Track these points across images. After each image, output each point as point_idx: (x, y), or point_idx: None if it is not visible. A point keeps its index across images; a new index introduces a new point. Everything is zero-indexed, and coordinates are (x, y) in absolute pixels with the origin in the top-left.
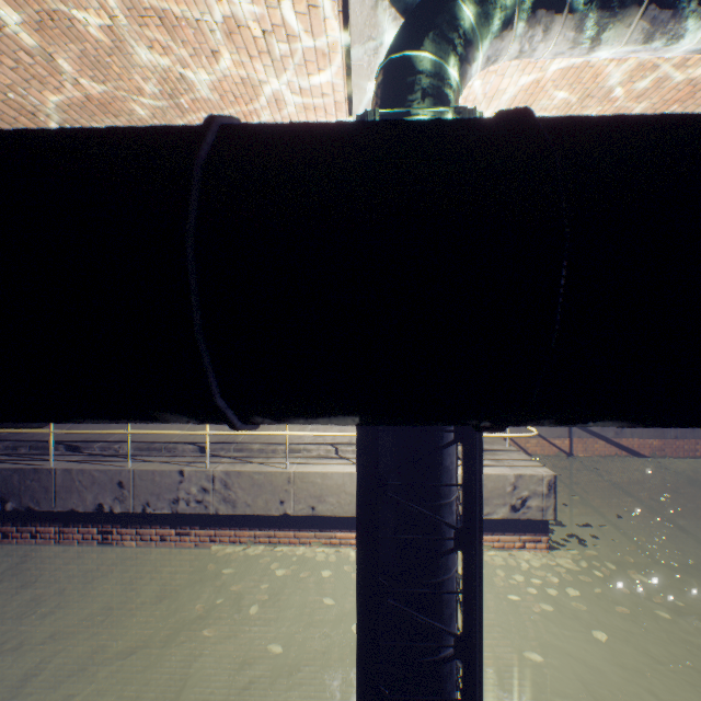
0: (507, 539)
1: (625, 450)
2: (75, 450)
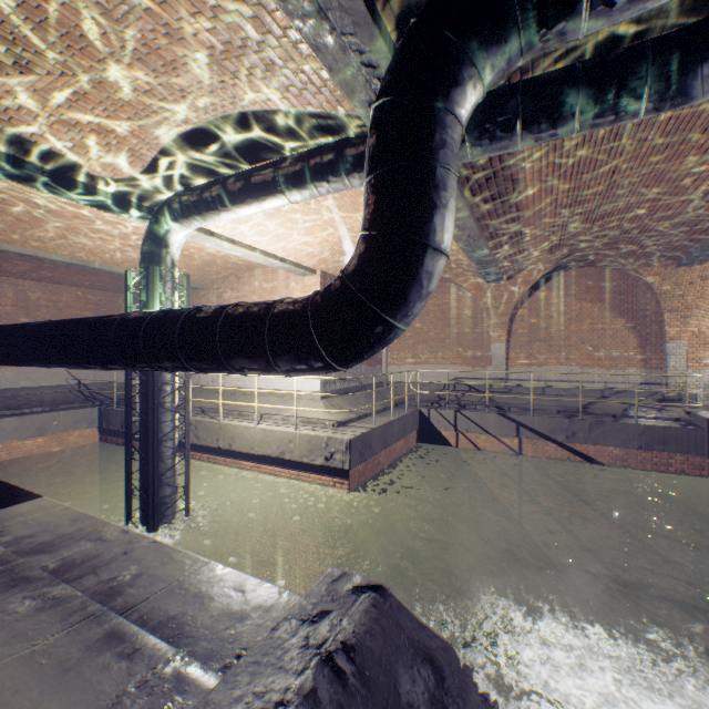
0: (326, 479)
1: (580, 456)
2: None
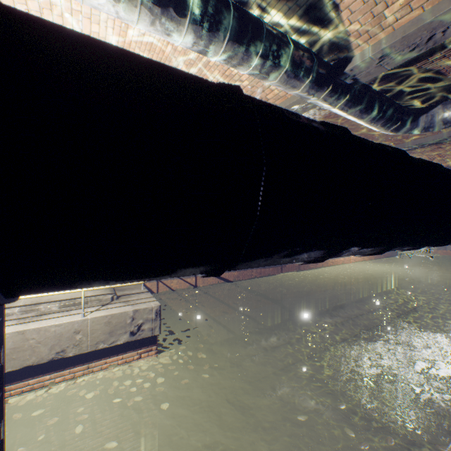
0: (129, 355)
1: (223, 279)
2: None
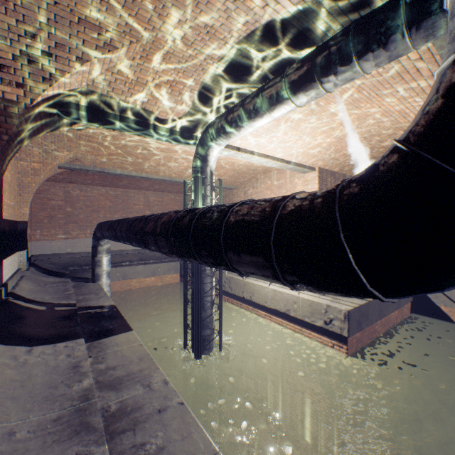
0: (324, 339)
1: None
2: None
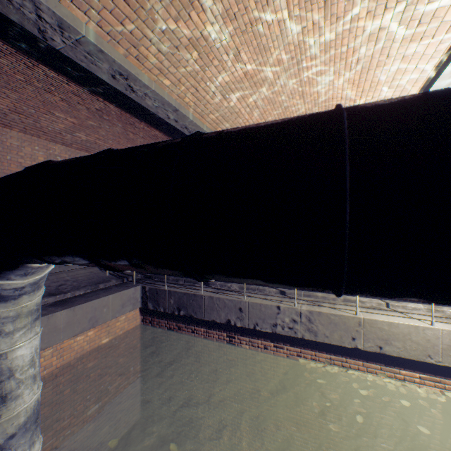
0: None
1: None
2: (206, 285)
